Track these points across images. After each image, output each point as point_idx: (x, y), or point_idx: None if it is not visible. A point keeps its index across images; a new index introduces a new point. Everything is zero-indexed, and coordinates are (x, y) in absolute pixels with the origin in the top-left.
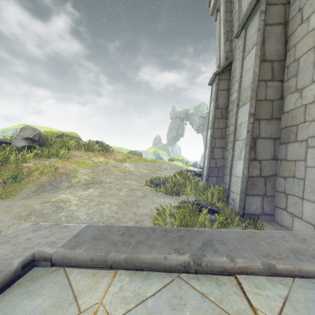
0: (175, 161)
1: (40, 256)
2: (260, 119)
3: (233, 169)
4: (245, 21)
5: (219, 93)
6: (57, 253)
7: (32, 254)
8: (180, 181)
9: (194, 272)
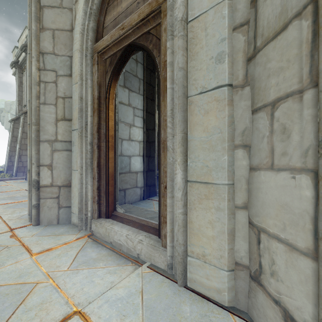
0: None
1: None
2: (22, 150)
3: (15, 165)
4: (20, 115)
5: (15, 129)
6: None
7: None
8: None
9: None
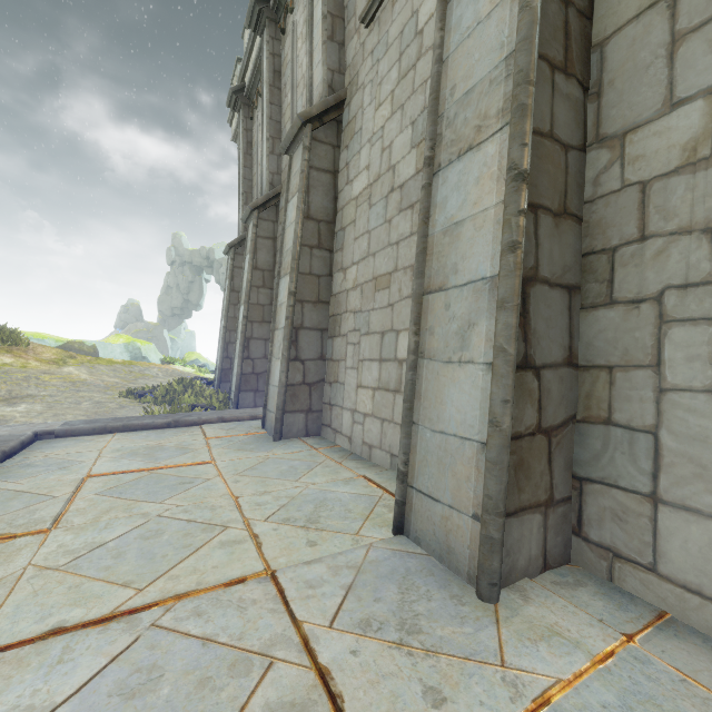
0: (177, 364)
1: (44, 432)
2: (253, 322)
3: (234, 368)
4: (246, 219)
5: (235, 272)
6: (60, 429)
7: (35, 431)
8: (178, 389)
9: (174, 427)
